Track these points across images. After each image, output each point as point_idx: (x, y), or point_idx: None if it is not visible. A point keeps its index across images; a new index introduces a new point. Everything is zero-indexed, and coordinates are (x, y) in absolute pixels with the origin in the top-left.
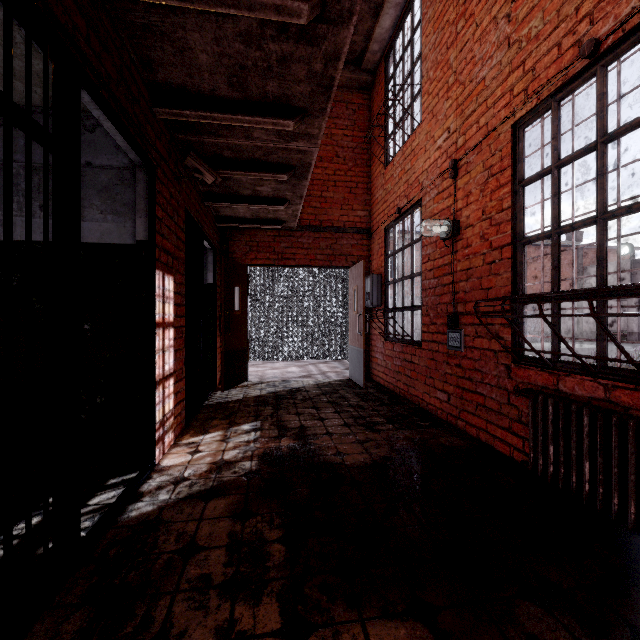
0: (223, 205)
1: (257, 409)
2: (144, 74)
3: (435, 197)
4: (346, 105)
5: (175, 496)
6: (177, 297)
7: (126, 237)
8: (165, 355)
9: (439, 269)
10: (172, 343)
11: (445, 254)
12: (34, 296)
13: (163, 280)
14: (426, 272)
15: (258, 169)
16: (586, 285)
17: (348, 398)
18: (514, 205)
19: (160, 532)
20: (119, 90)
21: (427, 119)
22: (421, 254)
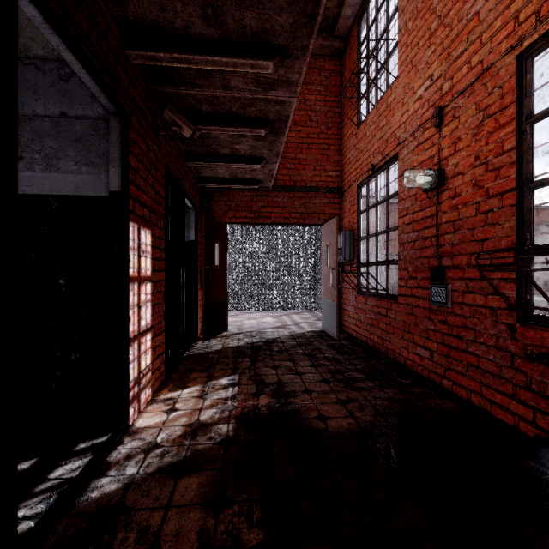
0: (203, 165)
1: (235, 361)
2: (113, 9)
3: (414, 149)
4: (319, 72)
5: (143, 470)
6: (155, 251)
7: (101, 189)
8: (141, 310)
9: (419, 222)
10: (149, 297)
11: (427, 206)
12: None
13: (138, 233)
14: (404, 226)
15: (236, 124)
16: (535, 242)
17: (323, 350)
18: (519, 145)
19: (119, 526)
20: (79, 14)
21: (405, 71)
22: (398, 208)
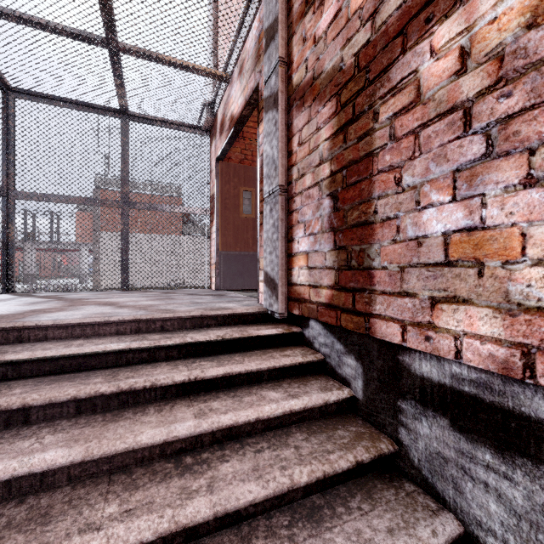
0: None
1: None
2: None
3: None
4: None
5: None
6: None
7: None
8: None
9: None
10: None
11: None
12: None
13: None
14: None
15: None
16: None
17: None
18: None
19: None
20: None
21: None
22: None
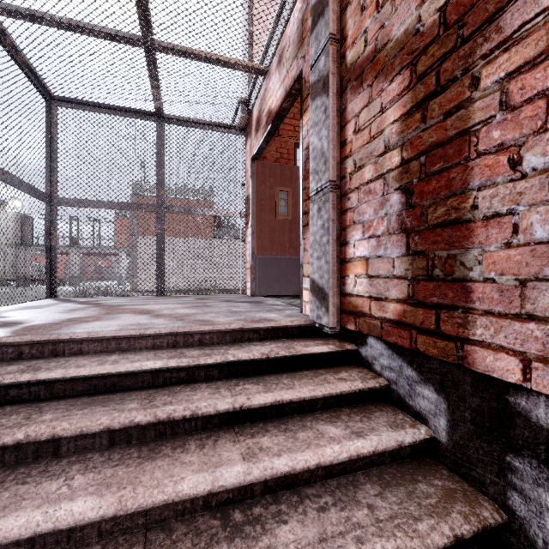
0: None
1: None
2: None
3: None
4: None
5: None
6: None
7: None
8: None
9: None
10: None
11: None
12: None
13: None
14: None
15: None
16: None
17: None
18: None
19: None
20: None
21: None
22: None
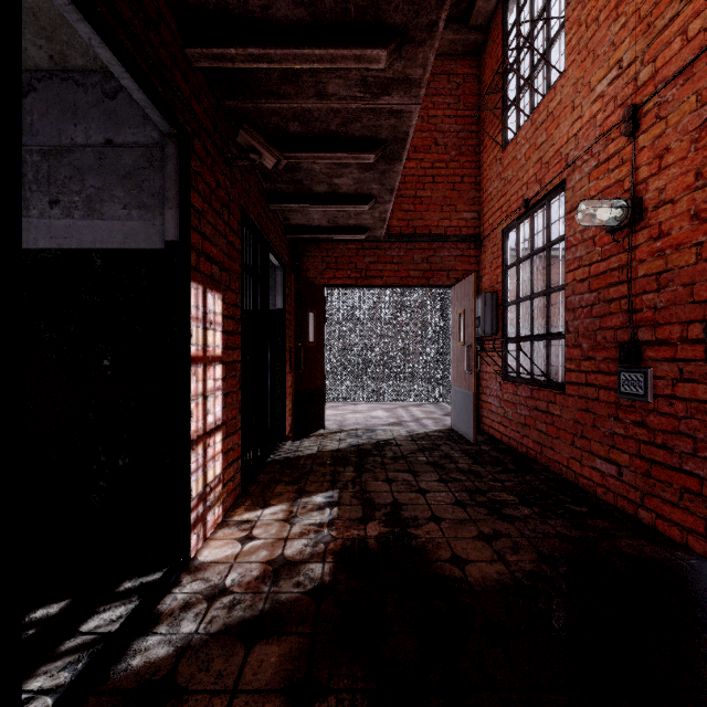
0: (292, 208)
1: (334, 470)
2: None
3: (592, 172)
4: (448, 77)
5: (204, 627)
6: (228, 322)
7: (156, 239)
8: (208, 402)
9: (600, 277)
10: (219, 384)
11: (612, 254)
12: (43, 321)
13: (204, 298)
14: (574, 284)
15: (335, 148)
16: None
17: (455, 458)
18: None
19: None
20: None
21: (576, 61)
22: (565, 259)
